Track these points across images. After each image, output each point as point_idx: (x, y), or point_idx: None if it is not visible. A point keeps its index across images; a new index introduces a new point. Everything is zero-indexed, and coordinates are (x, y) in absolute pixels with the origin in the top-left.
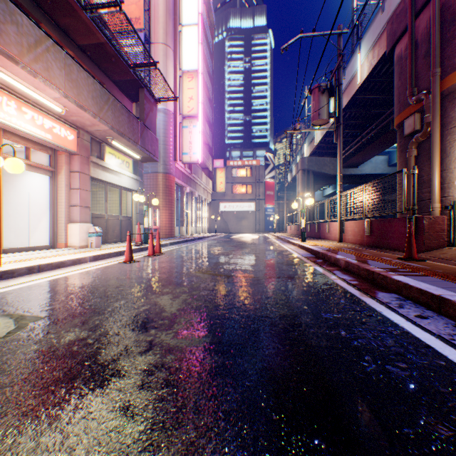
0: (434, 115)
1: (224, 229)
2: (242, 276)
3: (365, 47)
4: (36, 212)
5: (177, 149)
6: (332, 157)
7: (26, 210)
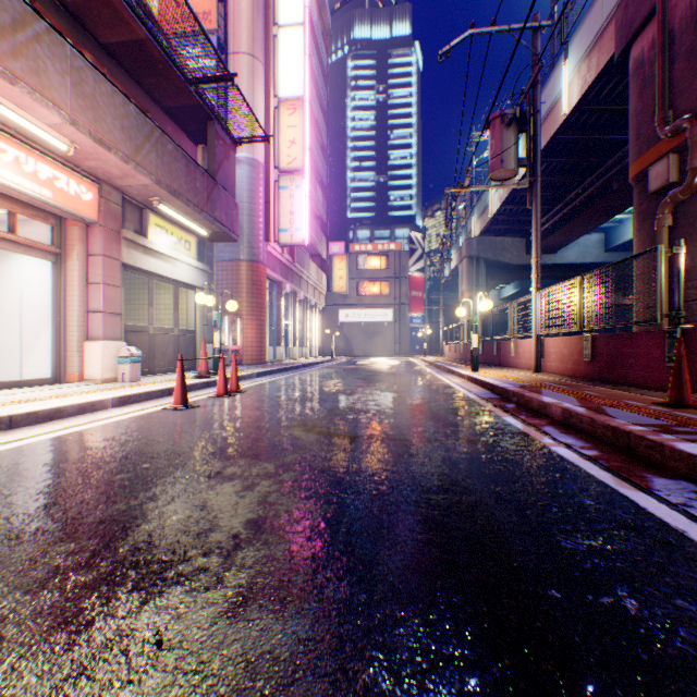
0: None
1: (346, 350)
2: (378, 438)
3: (575, 54)
4: (32, 323)
5: (270, 224)
6: (515, 236)
7: (16, 319)
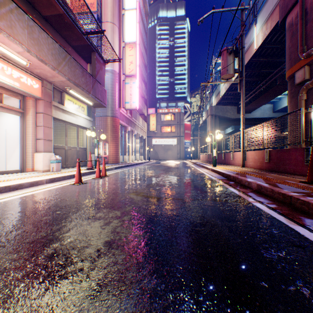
0: None
1: (155, 157)
2: (170, 198)
3: (260, 21)
4: (11, 144)
5: (121, 99)
6: (232, 105)
7: (4, 143)
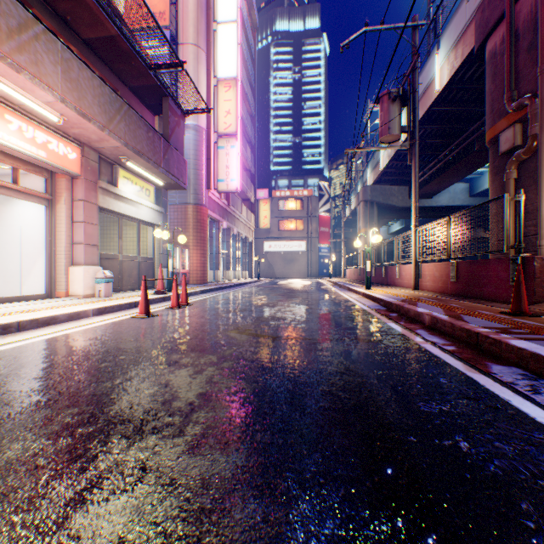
0: (543, 124)
1: (269, 273)
2: (293, 338)
3: (446, 46)
4: (30, 252)
5: (210, 175)
6: (401, 185)
7: (17, 249)
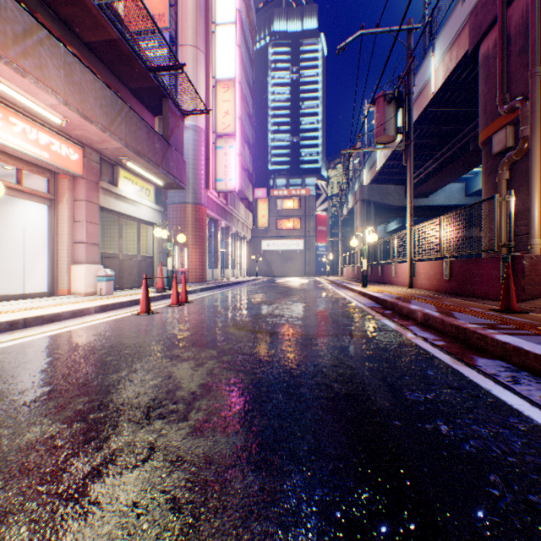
0: (533, 126)
1: (267, 271)
2: (290, 334)
3: (441, 48)
4: (32, 251)
5: (209, 175)
6: (397, 184)
7: (20, 248)
